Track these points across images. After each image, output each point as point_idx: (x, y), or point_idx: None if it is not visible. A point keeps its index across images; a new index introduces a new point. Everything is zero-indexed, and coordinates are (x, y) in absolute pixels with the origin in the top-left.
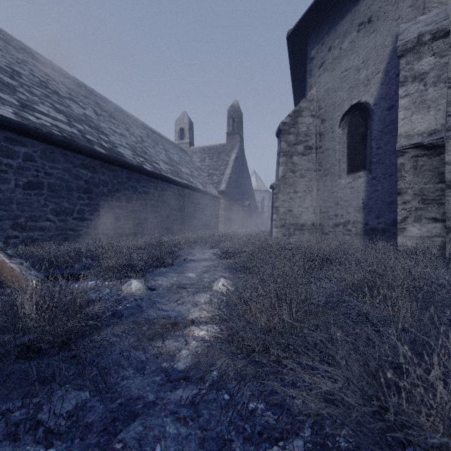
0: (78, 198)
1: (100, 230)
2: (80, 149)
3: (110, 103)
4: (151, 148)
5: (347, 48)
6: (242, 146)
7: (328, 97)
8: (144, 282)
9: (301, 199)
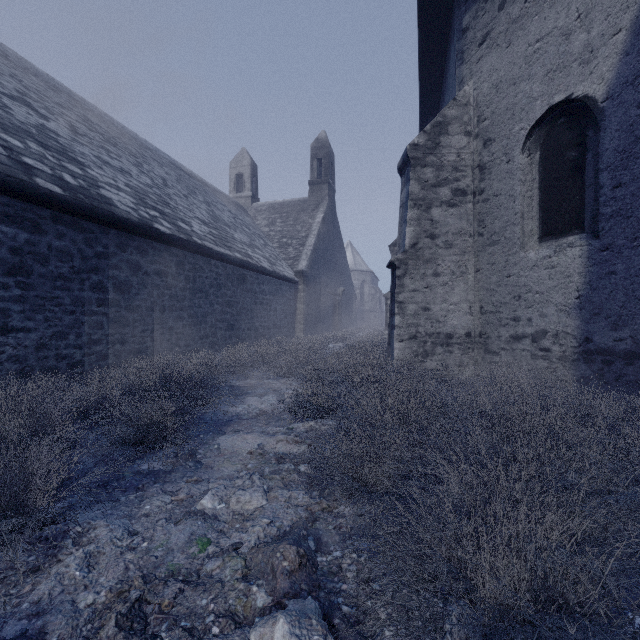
0: None
1: (51, 350)
2: None
3: (116, 124)
4: (181, 198)
5: None
6: (332, 203)
7: (497, 97)
8: None
9: (446, 287)
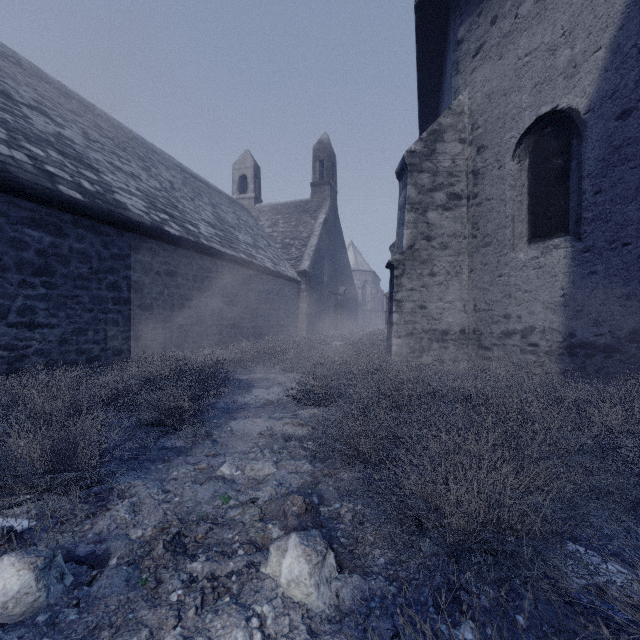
0: (20, 284)
1: (72, 345)
2: (22, 187)
3: (123, 129)
4: (188, 200)
5: (530, 13)
6: (334, 204)
7: (490, 106)
8: (43, 563)
9: (441, 286)
